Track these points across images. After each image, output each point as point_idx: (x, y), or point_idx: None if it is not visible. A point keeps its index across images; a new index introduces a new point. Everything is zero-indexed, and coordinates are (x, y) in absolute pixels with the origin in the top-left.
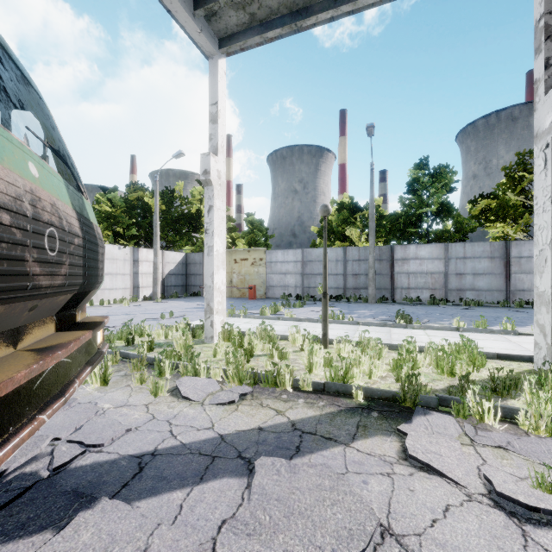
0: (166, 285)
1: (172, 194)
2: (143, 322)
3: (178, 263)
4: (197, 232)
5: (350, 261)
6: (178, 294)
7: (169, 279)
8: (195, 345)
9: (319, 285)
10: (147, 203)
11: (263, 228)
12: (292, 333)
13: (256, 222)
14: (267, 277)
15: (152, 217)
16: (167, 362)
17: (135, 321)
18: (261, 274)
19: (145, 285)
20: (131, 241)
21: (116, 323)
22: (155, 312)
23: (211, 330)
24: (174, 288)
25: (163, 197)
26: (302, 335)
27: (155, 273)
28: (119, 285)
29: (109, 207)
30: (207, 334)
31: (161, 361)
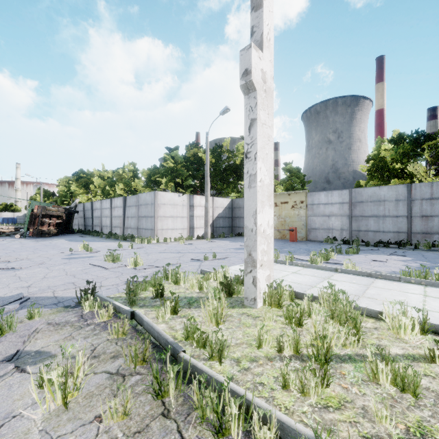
0: (216, 226)
1: (221, 149)
2: (178, 268)
3: (225, 207)
4: (240, 180)
5: (417, 200)
6: (224, 234)
7: (218, 221)
8: (231, 308)
9: (372, 228)
10: (200, 157)
11: (300, 175)
12: (393, 313)
13: (293, 170)
14: (309, 219)
15: (204, 169)
16: (171, 375)
17: (181, 261)
18: (302, 217)
19: (198, 226)
20: (188, 190)
21: (165, 261)
22: (202, 252)
23: (253, 290)
24: (222, 229)
25: (213, 152)
26: (410, 319)
27: (206, 216)
28: (179, 225)
29: (173, 164)
30: (248, 293)
31: (162, 370)
